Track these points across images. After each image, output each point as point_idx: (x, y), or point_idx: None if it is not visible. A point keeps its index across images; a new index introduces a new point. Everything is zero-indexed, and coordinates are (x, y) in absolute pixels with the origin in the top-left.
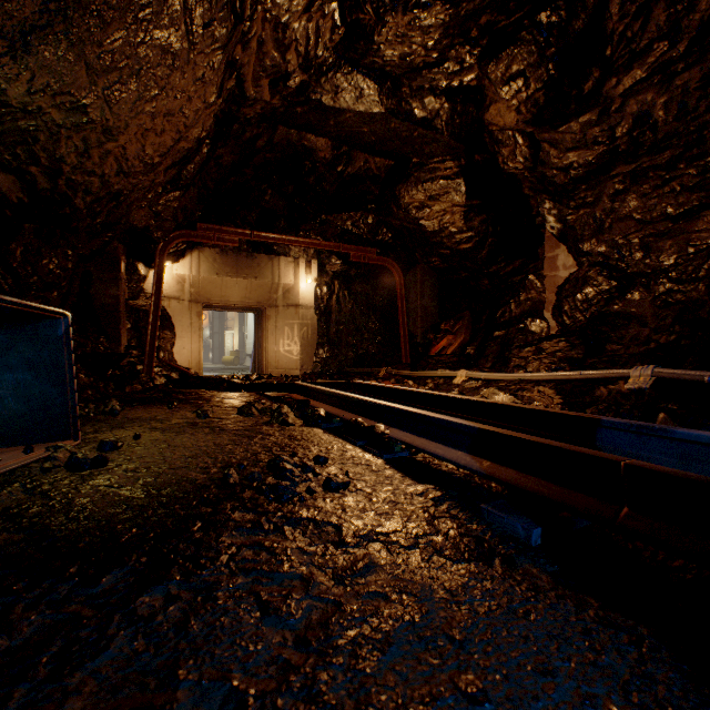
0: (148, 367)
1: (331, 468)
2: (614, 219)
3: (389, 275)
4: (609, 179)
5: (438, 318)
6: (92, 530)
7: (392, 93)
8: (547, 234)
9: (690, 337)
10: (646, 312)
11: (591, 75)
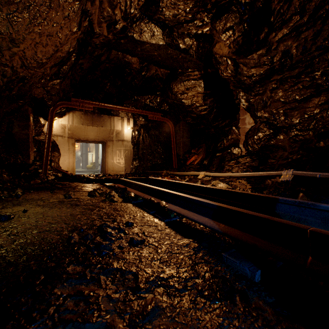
0: (44, 171)
1: (135, 229)
2: (271, 101)
3: (167, 126)
4: (270, 82)
5: (190, 147)
6: None
7: (169, 35)
8: (241, 108)
9: (307, 156)
10: (286, 144)
11: (264, 31)
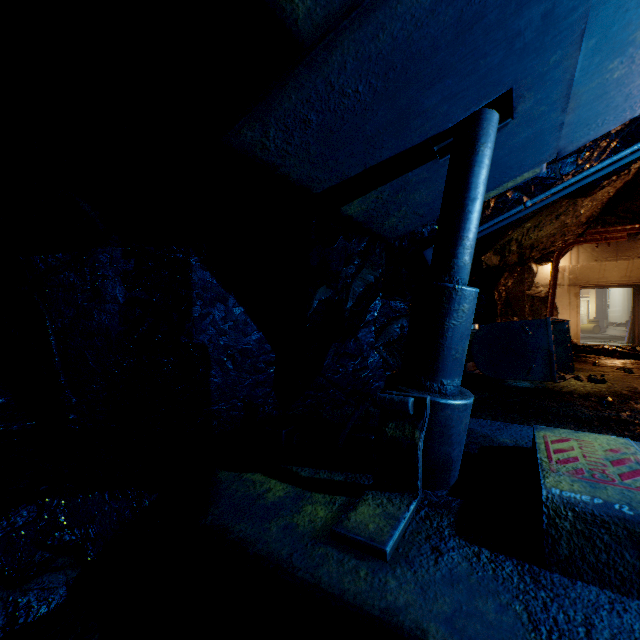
0: None
1: None
2: None
3: None
4: None
5: None
6: (631, 396)
7: None
8: None
9: None
10: None
11: None
